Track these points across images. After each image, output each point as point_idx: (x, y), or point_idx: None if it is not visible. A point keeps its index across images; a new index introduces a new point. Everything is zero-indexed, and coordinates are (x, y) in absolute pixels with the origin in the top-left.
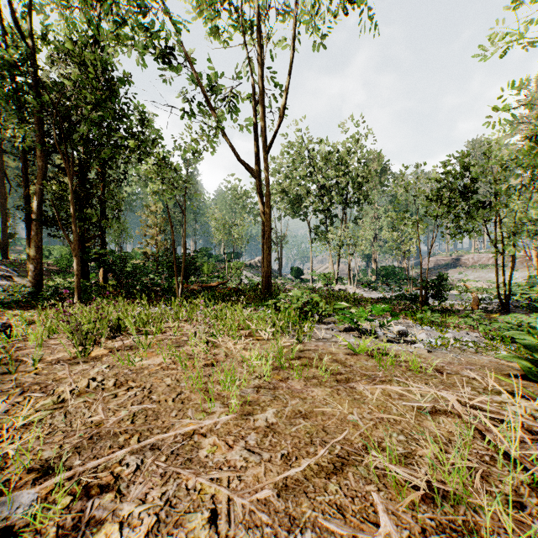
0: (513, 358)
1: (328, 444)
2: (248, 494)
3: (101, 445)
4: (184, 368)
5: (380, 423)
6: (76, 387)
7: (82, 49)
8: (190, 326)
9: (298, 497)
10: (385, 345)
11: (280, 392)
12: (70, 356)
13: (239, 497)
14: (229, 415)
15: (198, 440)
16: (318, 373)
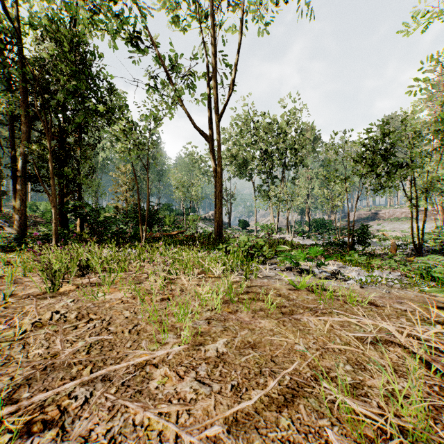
0: (441, 292)
1: (277, 374)
2: (197, 430)
3: (53, 376)
4: (141, 302)
5: (326, 353)
6: (38, 320)
7: (58, 26)
8: (151, 266)
9: (248, 433)
10: (323, 281)
11: (230, 323)
12: (40, 292)
13: (187, 434)
14: (181, 346)
15: (150, 371)
16: (264, 306)
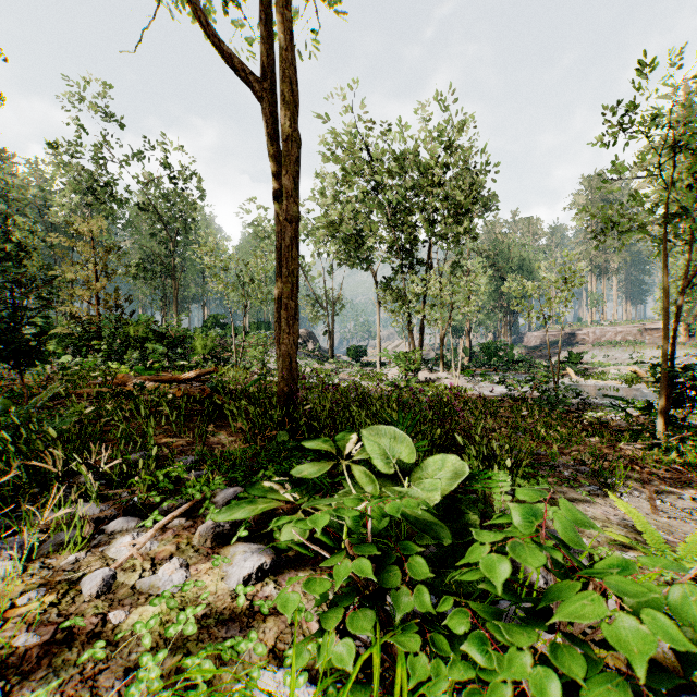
0: None
1: None
2: None
3: None
4: None
5: None
6: None
7: None
8: None
9: None
10: None
11: None
12: None
13: None
14: None
15: None
16: None
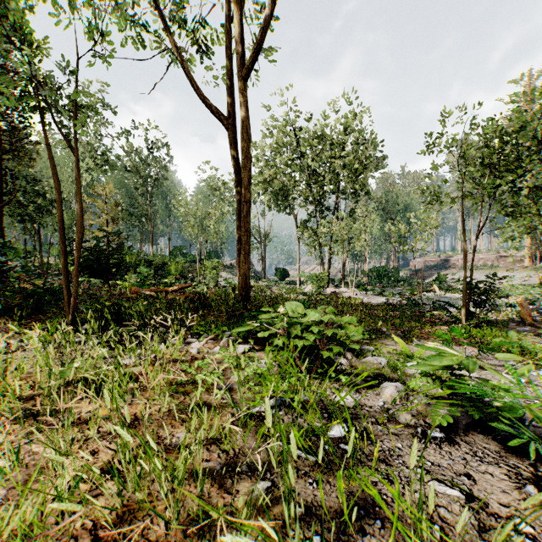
0: None
1: None
2: None
3: None
4: None
5: None
6: None
7: None
8: None
9: None
10: None
11: None
12: None
13: None
14: None
15: None
16: None
